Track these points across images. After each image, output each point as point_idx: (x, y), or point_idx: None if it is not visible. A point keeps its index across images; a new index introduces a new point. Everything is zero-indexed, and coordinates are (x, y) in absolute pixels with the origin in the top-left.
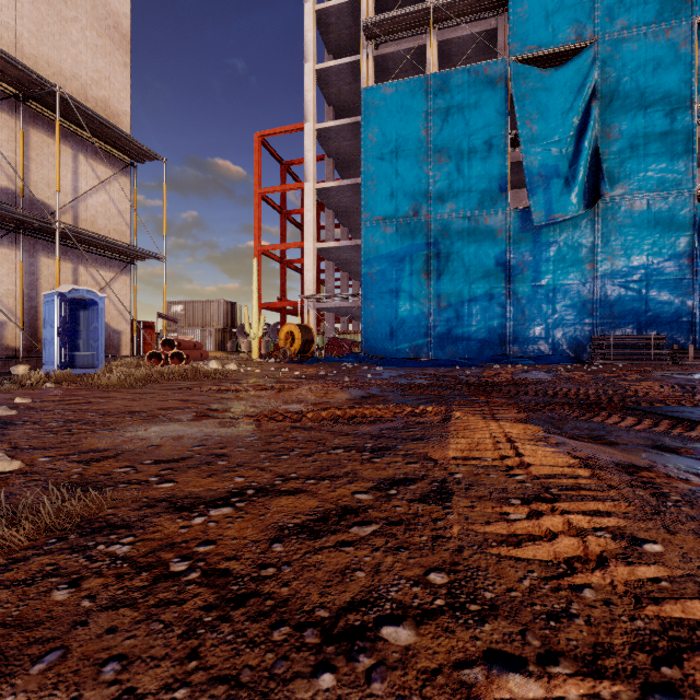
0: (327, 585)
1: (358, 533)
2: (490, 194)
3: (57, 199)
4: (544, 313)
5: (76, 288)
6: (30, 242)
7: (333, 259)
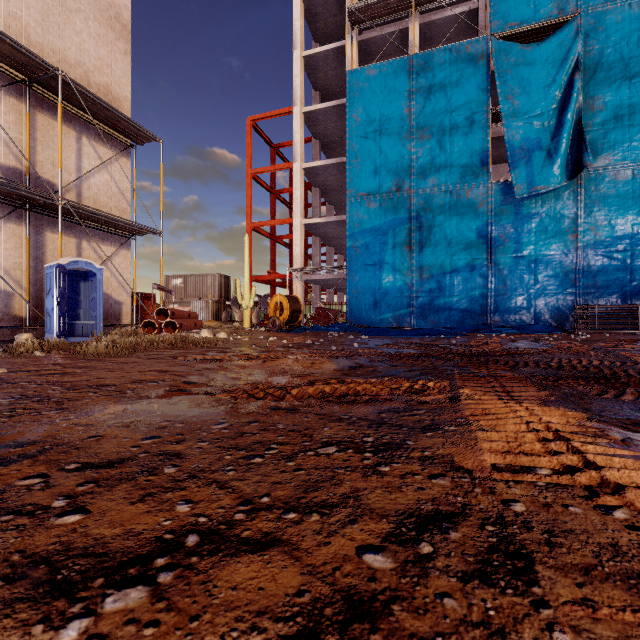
0: None
1: None
2: (471, 168)
3: (59, 177)
4: (525, 283)
5: (75, 260)
6: (36, 218)
7: (319, 235)
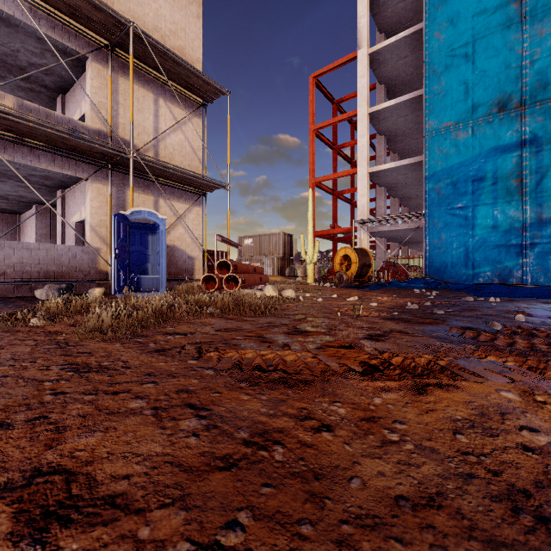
0: None
1: None
2: None
3: (131, 129)
4: None
5: (137, 209)
6: (118, 178)
7: (385, 184)
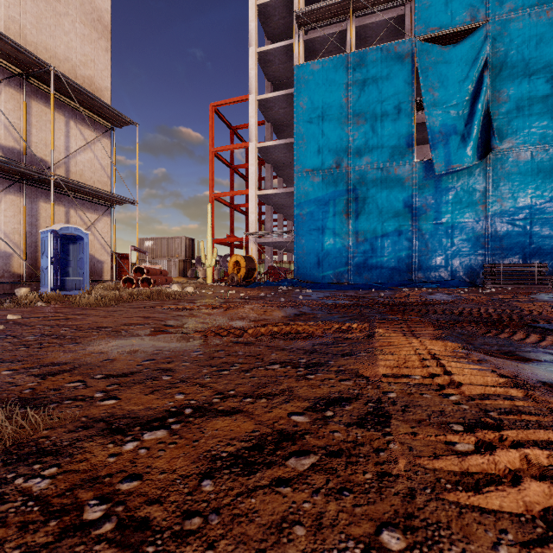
0: (260, 549)
1: (295, 466)
2: (399, 149)
3: (52, 156)
4: (444, 246)
5: (66, 226)
6: (31, 190)
7: (271, 204)
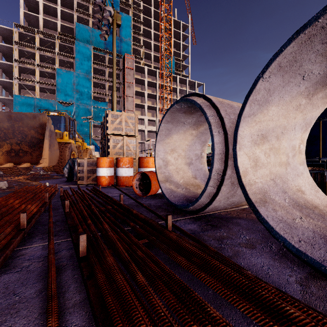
0: None
1: None
2: None
3: None
4: None
5: None
6: None
7: None
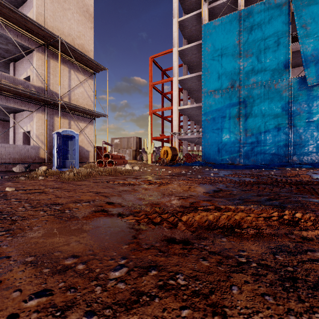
0: None
1: None
2: (278, 70)
3: (59, 89)
4: (314, 137)
5: (65, 129)
6: (50, 110)
7: (186, 114)
